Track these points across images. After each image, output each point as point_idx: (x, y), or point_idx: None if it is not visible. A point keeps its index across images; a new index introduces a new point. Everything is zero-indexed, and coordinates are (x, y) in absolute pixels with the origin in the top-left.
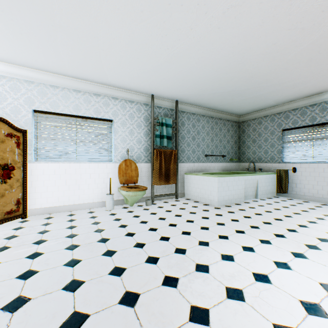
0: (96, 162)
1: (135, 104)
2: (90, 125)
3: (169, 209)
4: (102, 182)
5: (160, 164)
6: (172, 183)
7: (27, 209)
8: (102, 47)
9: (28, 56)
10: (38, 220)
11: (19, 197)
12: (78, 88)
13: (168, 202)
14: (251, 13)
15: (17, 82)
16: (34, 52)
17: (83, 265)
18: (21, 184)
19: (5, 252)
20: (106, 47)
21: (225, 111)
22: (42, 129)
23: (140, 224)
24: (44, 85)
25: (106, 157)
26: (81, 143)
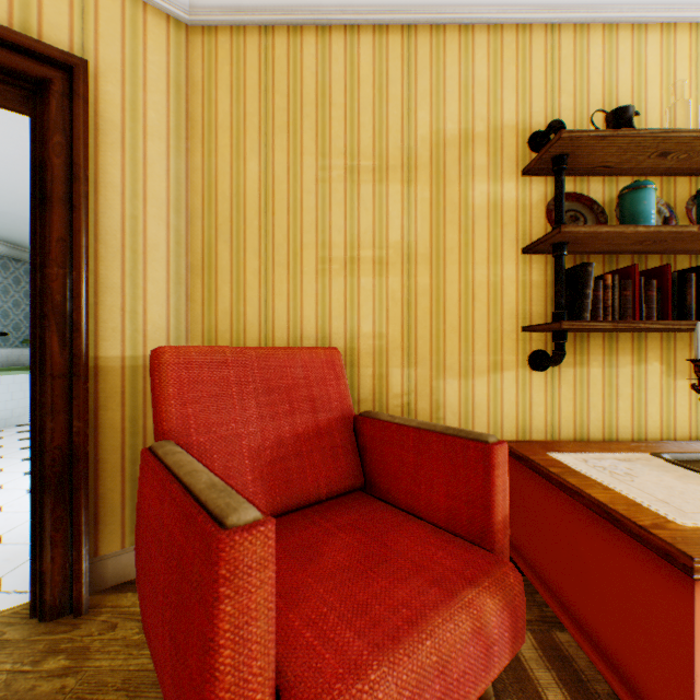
0: None
1: None
2: None
3: None
4: None
5: None
6: None
7: None
8: None
9: None
10: None
11: None
12: None
13: None
14: (0, 139)
15: None
16: None
17: None
18: None
19: None
20: None
21: (9, 241)
22: None
23: None
24: None
25: None
26: None
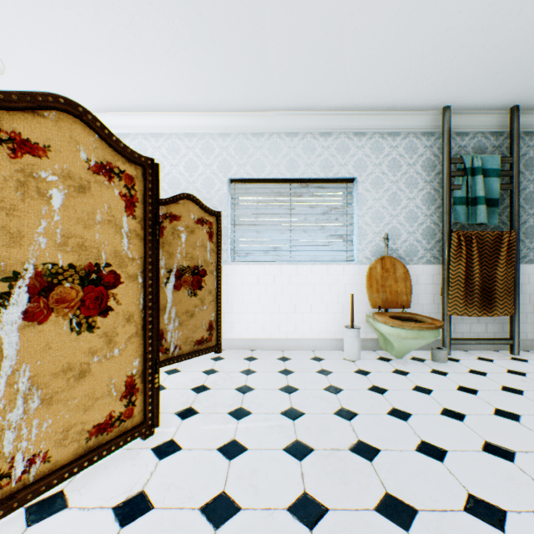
0: (323, 263)
1: (401, 138)
2: (313, 194)
3: (512, 386)
4: (335, 302)
5: (467, 267)
6: (502, 313)
7: (221, 339)
8: (349, 6)
9: (223, 88)
10: (236, 359)
11: (211, 318)
12: (293, 128)
13: (492, 361)
14: None
15: (209, 140)
16: (230, 74)
17: (333, 532)
18: (214, 299)
19: (190, 424)
20: (359, 3)
21: None
22: (240, 210)
23: (444, 420)
24: (243, 136)
25: (341, 252)
26: (298, 228)
